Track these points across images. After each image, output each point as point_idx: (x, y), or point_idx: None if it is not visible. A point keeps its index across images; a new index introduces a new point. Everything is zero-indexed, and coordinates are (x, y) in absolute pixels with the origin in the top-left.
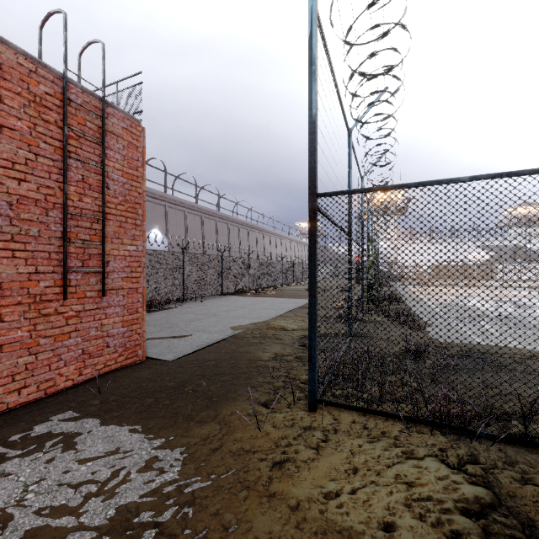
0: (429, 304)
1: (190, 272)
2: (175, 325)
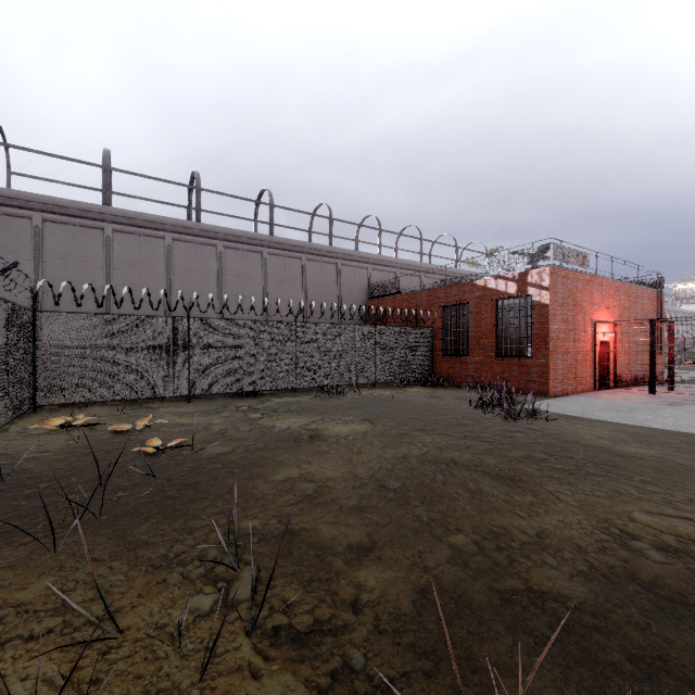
0: None
1: None
2: None
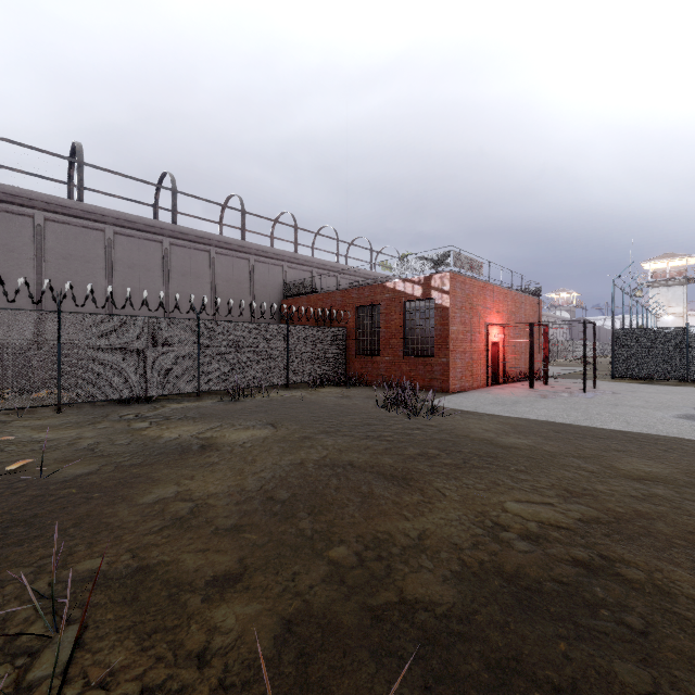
0: None
1: None
2: None
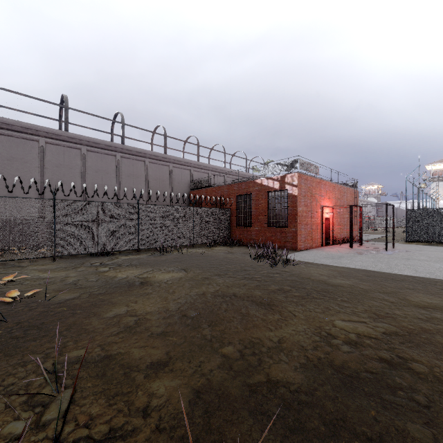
0: None
1: None
2: None
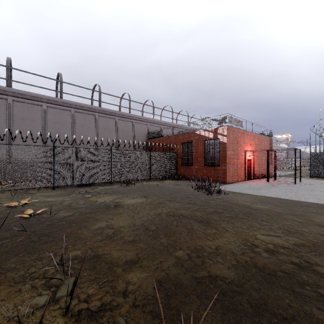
0: None
1: None
2: None
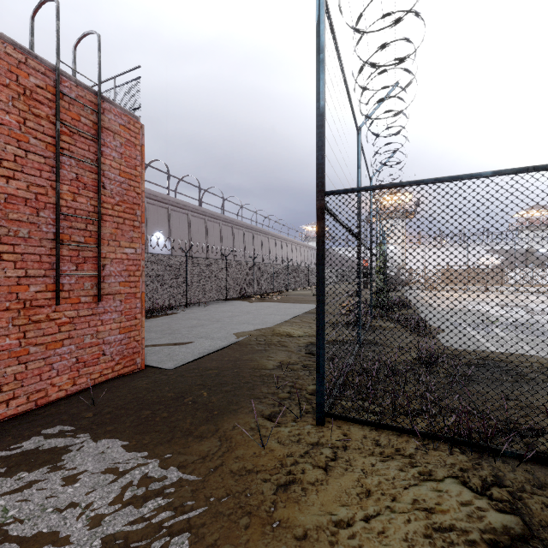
0: (439, 309)
1: (193, 276)
2: (177, 331)
